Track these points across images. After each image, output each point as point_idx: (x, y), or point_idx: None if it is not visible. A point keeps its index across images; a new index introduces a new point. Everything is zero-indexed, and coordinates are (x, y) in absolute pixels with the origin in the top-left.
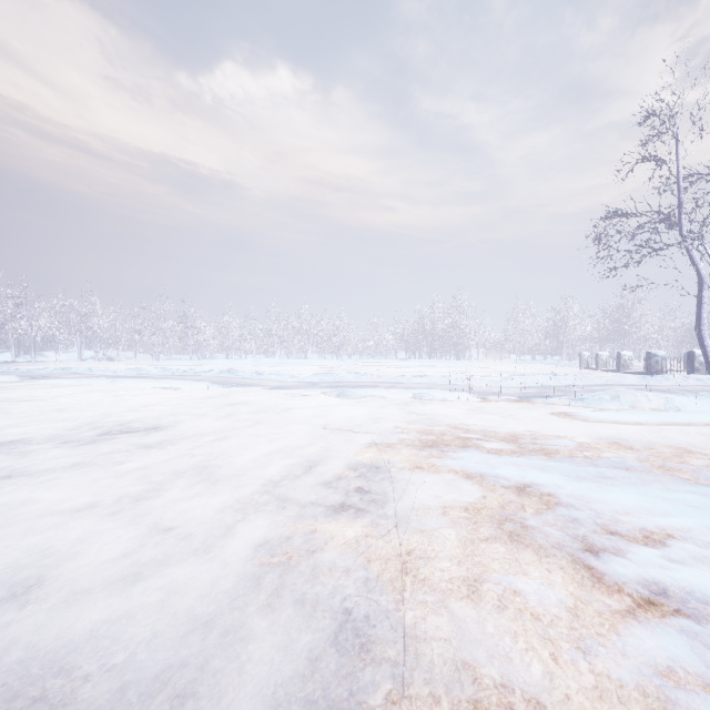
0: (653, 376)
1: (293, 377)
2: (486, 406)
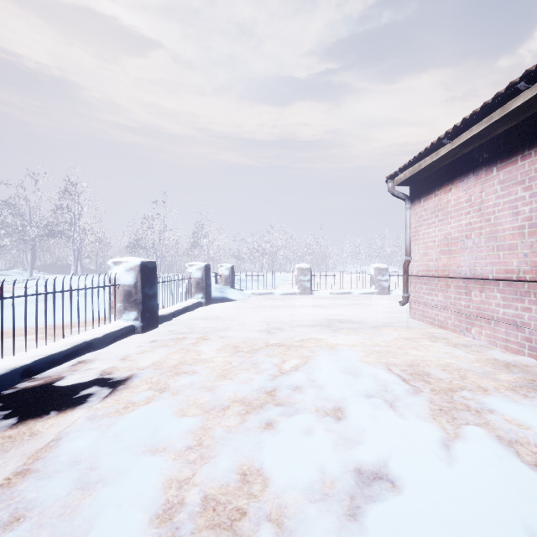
0: None
1: None
2: None
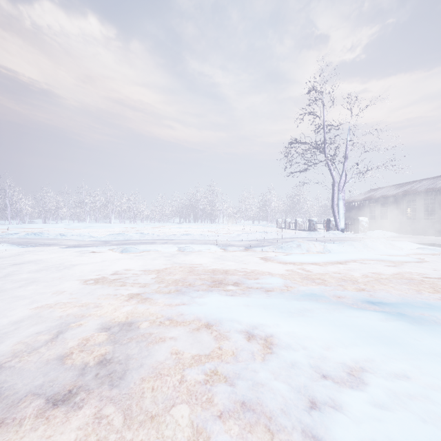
0: (314, 232)
1: (92, 237)
2: (227, 254)
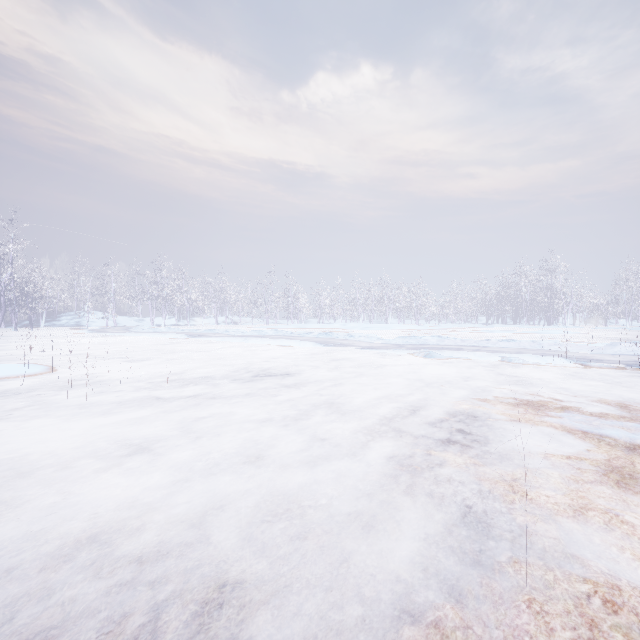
0: None
1: (380, 339)
2: (586, 372)
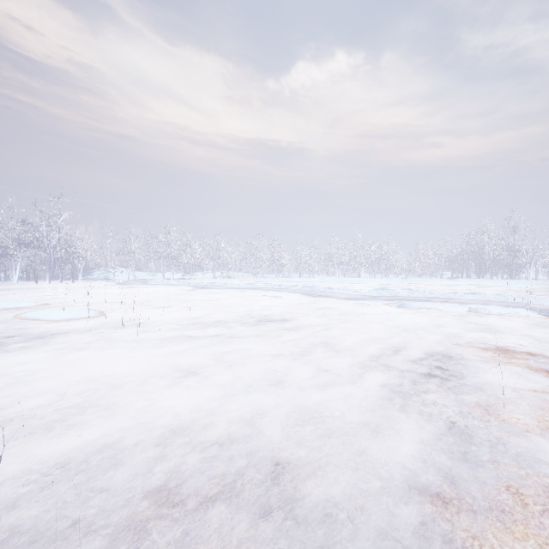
0: None
1: (356, 292)
2: None
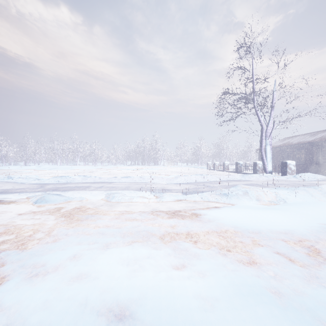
0: (247, 175)
1: (37, 180)
2: (162, 205)
